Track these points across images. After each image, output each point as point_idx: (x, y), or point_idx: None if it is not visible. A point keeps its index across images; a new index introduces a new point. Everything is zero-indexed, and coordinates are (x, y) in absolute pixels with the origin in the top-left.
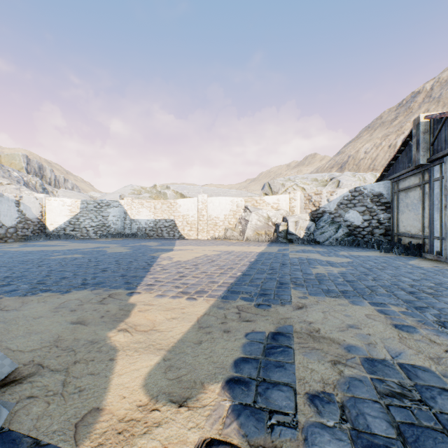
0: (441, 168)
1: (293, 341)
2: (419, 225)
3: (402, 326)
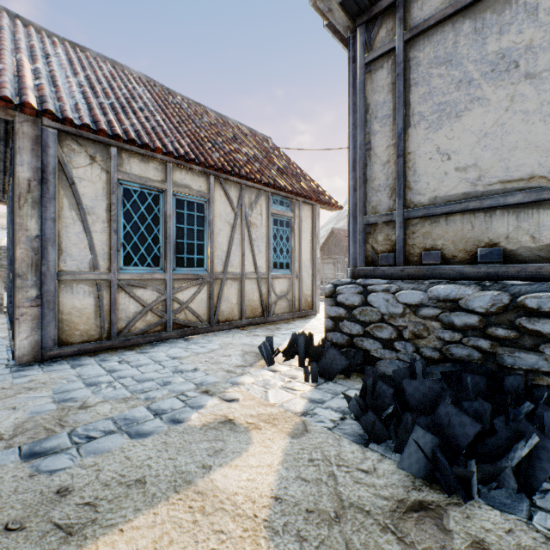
0: None
1: (53, 434)
2: None
3: None
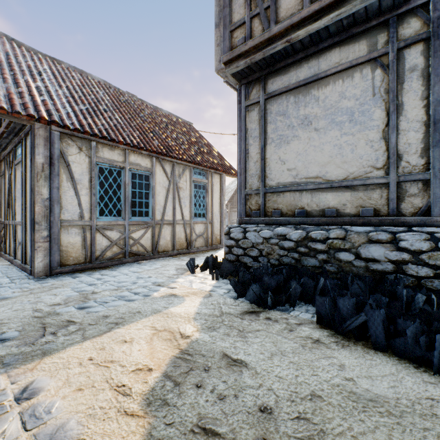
0: None
1: (86, 302)
2: None
3: (6, 297)
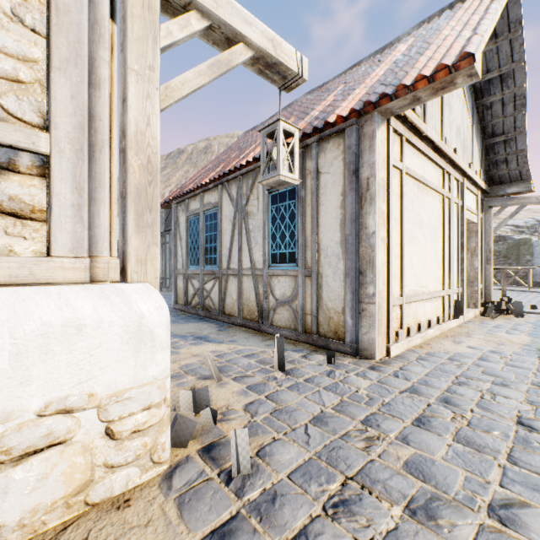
0: (169, 236)
1: None
2: (161, 271)
3: None
